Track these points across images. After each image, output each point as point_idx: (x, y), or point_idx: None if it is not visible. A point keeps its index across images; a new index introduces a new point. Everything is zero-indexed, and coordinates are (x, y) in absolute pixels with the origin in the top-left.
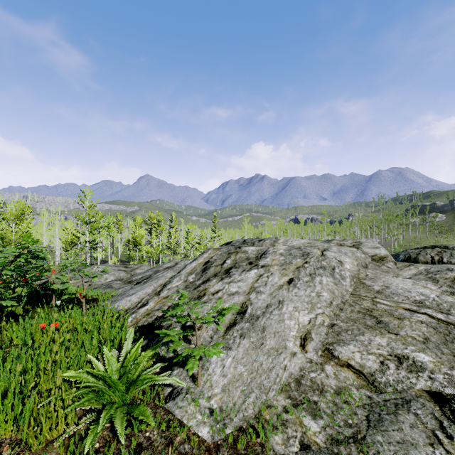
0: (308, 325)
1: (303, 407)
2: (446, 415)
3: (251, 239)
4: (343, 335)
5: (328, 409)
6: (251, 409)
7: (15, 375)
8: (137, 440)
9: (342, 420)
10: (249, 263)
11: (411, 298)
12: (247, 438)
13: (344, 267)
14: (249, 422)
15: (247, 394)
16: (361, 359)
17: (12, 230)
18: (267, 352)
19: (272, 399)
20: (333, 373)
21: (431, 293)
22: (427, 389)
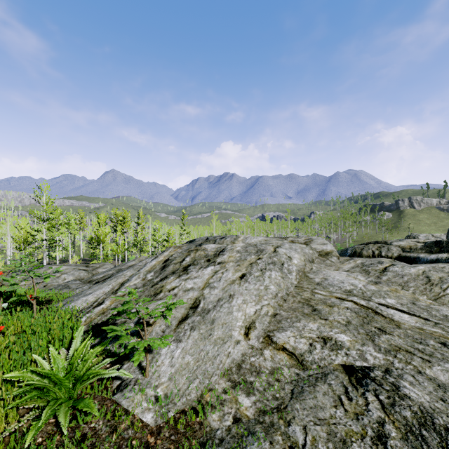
0: (254, 316)
1: (240, 387)
2: (351, 383)
3: (214, 237)
4: (282, 323)
5: (261, 387)
6: (194, 393)
7: None
8: (82, 431)
9: (271, 395)
10: (207, 260)
11: (343, 288)
12: (187, 418)
13: (292, 262)
14: (192, 405)
15: (192, 381)
16: (294, 342)
17: None
18: (214, 341)
19: (214, 383)
20: (270, 356)
21: (359, 284)
22: (343, 363)
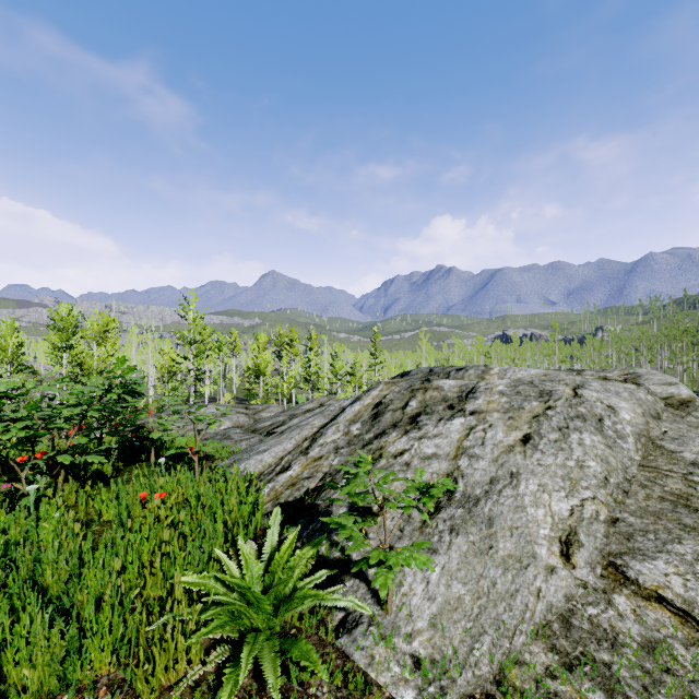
0: (571, 519)
1: (585, 672)
2: None
3: (442, 368)
4: (638, 541)
5: (634, 682)
6: (485, 664)
7: (109, 571)
8: None
9: None
10: (448, 407)
11: None
12: None
13: (620, 417)
14: (485, 688)
15: (476, 637)
16: (685, 589)
17: (93, 353)
18: (502, 562)
19: (522, 650)
20: (630, 611)
21: None
22: None
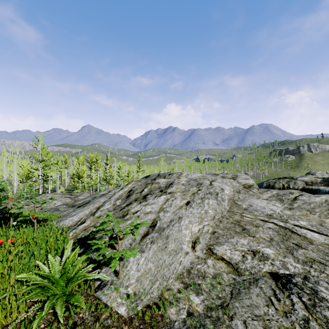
0: (198, 233)
1: (191, 288)
2: (278, 287)
3: (163, 174)
4: (220, 239)
5: (207, 288)
6: (156, 292)
7: None
8: (73, 320)
9: (215, 295)
10: (160, 191)
11: (265, 212)
12: (152, 312)
13: (224, 193)
14: (154, 301)
15: (154, 282)
16: (230, 254)
17: None
18: (169, 252)
19: (171, 285)
20: (212, 264)
21: (277, 209)
22: (269, 271)
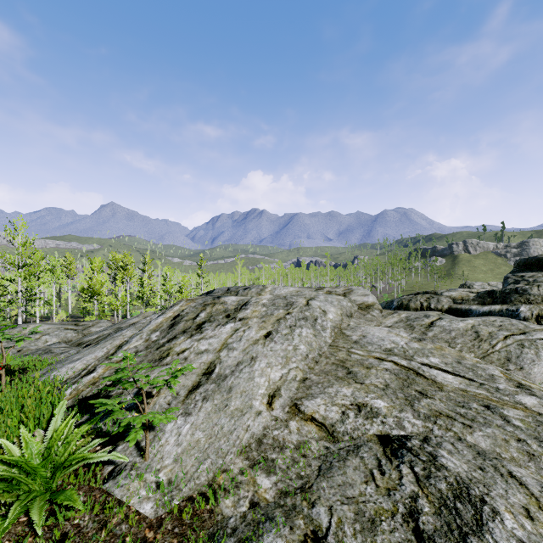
0: (279, 382)
1: (260, 466)
2: (386, 454)
3: (236, 288)
4: (313, 389)
5: (284, 465)
6: (204, 476)
7: None
8: (62, 530)
9: (295, 473)
10: (226, 316)
11: (383, 346)
12: (195, 507)
13: (327, 317)
14: (201, 490)
15: (202, 461)
16: (325, 411)
17: None
18: (231, 414)
19: (229, 463)
20: (296, 428)
21: (402, 341)
22: (378, 433)
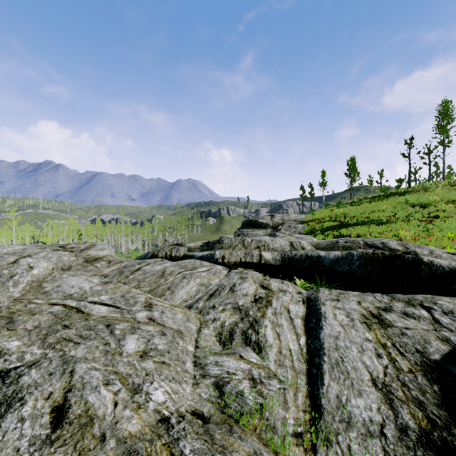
0: None
1: None
2: None
3: None
4: None
5: None
6: None
7: None
8: None
9: None
10: None
11: (67, 293)
12: None
13: (30, 273)
14: None
15: None
16: None
17: None
18: None
19: None
20: None
21: (89, 286)
22: None
